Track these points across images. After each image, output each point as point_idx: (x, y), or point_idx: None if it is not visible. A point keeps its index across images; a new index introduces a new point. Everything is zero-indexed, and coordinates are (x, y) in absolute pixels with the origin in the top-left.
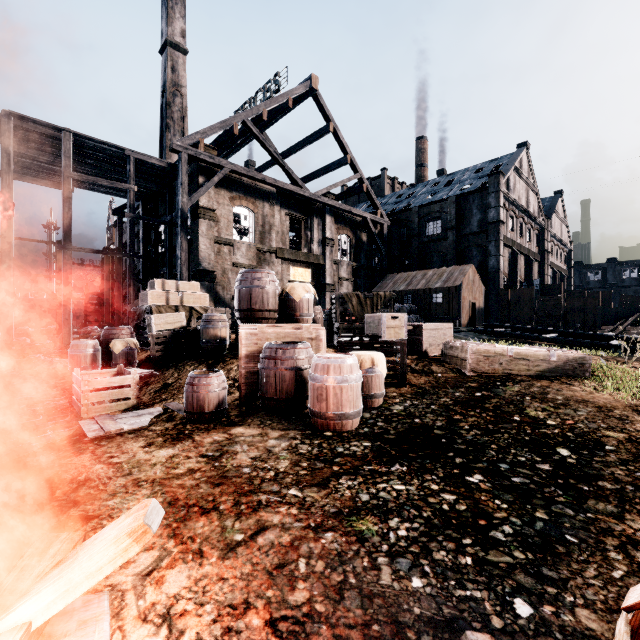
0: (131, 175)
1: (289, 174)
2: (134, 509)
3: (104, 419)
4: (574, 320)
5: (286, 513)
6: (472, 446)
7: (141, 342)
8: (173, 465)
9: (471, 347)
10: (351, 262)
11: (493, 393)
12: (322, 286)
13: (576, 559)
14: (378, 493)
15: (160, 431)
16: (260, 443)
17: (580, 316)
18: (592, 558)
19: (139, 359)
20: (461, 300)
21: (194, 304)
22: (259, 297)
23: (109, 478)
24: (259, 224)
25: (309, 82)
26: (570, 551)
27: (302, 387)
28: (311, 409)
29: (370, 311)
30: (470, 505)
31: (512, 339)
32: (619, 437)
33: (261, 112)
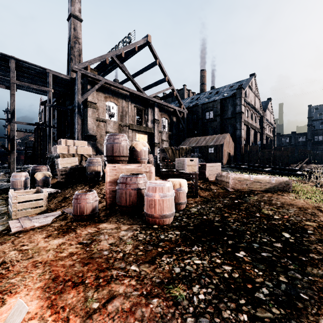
0: (49, 83)
1: (136, 85)
2: (1, 310)
3: (24, 219)
4: (277, 161)
5: (128, 284)
6: (236, 232)
7: (53, 173)
8: (60, 250)
9: (231, 176)
10: (168, 132)
11: (244, 200)
12: (153, 144)
13: (311, 312)
14: (185, 266)
15: (57, 227)
16: (115, 233)
17: (280, 159)
18: (320, 311)
19: (52, 183)
20: (223, 151)
21: (83, 153)
22: (117, 149)
23: (17, 261)
24: (120, 111)
25: (146, 38)
26: (305, 306)
27: (141, 199)
28: (146, 212)
29: (178, 157)
30: (240, 273)
31: (248, 171)
32: (313, 225)
33: (121, 52)
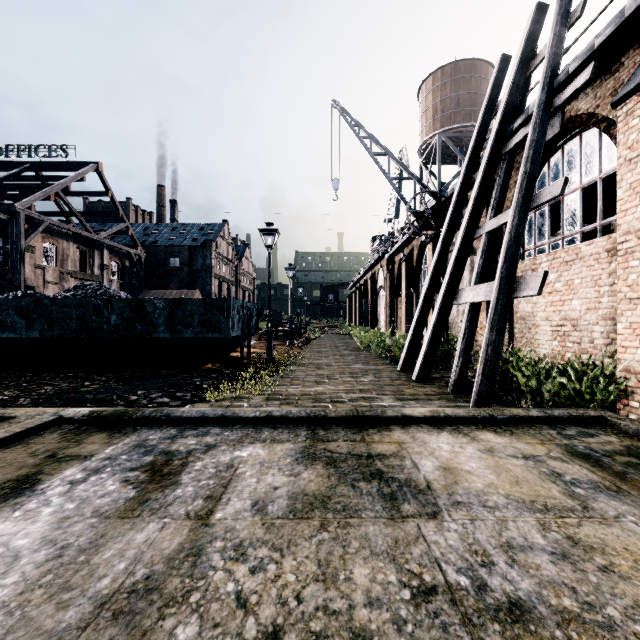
0: None
1: (84, 224)
2: None
3: None
4: None
5: None
6: None
7: None
8: None
9: None
10: (120, 280)
11: None
12: None
13: None
14: None
15: None
16: None
17: None
18: None
19: None
20: None
21: None
22: None
23: None
24: (60, 254)
25: (97, 165)
26: None
27: None
28: None
29: None
30: None
31: None
32: None
33: (67, 185)
